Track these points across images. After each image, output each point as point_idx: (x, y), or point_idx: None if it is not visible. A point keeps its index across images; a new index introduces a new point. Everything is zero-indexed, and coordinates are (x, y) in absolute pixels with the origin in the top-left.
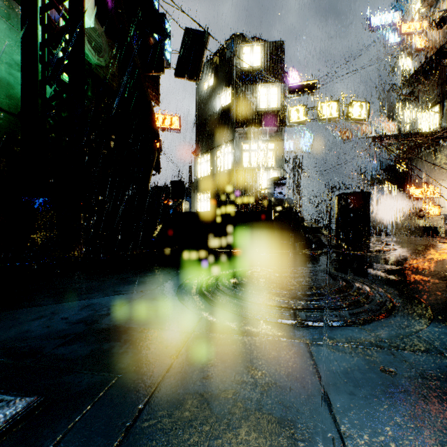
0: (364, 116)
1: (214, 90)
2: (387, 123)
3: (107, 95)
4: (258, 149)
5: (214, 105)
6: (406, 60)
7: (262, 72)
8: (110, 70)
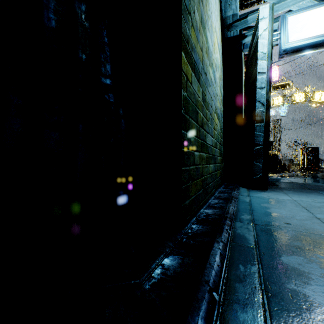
0: (323, 100)
1: None
2: None
3: None
4: None
5: None
6: None
7: None
8: None
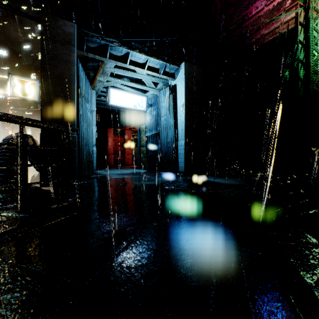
0: None
1: None
2: None
3: None
4: None
5: None
6: None
7: None
8: None
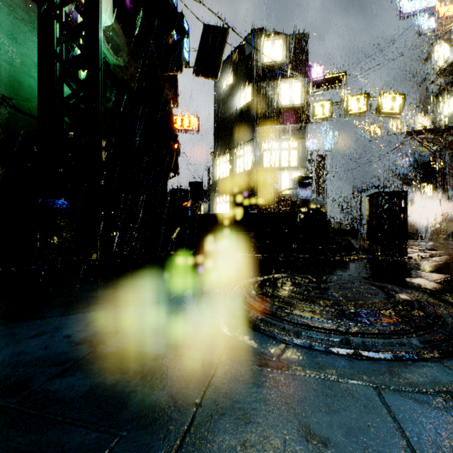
0: (397, 110)
1: (233, 88)
2: (422, 117)
3: (126, 96)
4: (279, 148)
5: (233, 103)
6: (444, 47)
7: (284, 67)
8: (128, 71)
